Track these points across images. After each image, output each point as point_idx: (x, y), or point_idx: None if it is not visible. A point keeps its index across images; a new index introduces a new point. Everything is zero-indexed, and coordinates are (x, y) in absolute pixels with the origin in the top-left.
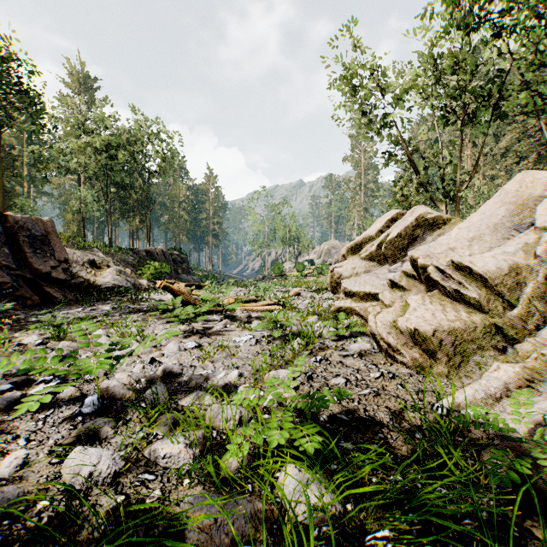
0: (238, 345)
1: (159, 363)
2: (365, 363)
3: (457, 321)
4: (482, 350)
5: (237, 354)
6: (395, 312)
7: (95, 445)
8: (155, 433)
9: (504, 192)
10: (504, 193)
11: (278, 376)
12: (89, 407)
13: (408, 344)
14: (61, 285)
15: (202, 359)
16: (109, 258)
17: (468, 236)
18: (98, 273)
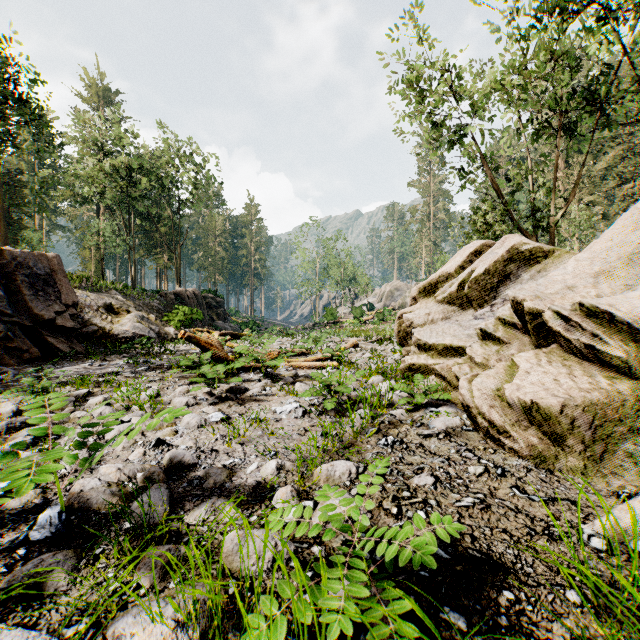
0: (278, 418)
1: (168, 446)
2: (457, 448)
3: (595, 391)
4: (633, 434)
5: (276, 432)
6: (498, 375)
7: (30, 610)
8: (135, 584)
9: (637, 212)
10: (637, 213)
11: (334, 472)
12: (42, 529)
13: (520, 423)
14: (68, 334)
15: (229, 440)
16: (130, 302)
17: (592, 270)
18: (116, 320)
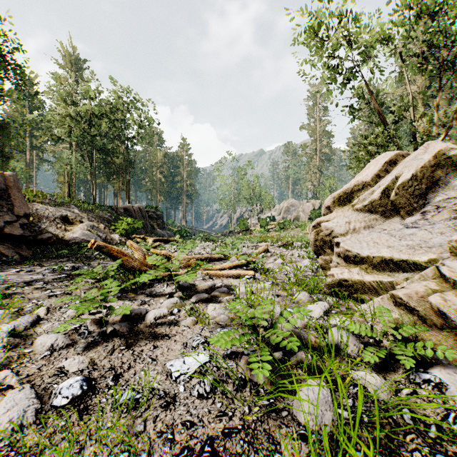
0: (171, 394)
1: None
2: None
3: None
4: None
5: None
6: None
7: None
8: None
9: None
10: None
11: None
12: None
13: None
14: (18, 240)
15: None
16: (84, 214)
17: None
18: (69, 229)
